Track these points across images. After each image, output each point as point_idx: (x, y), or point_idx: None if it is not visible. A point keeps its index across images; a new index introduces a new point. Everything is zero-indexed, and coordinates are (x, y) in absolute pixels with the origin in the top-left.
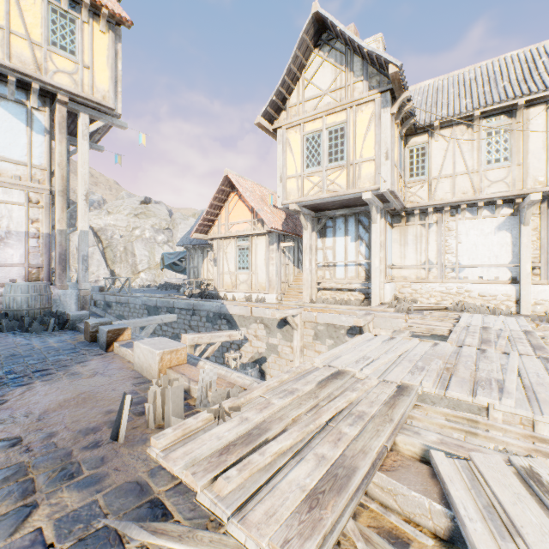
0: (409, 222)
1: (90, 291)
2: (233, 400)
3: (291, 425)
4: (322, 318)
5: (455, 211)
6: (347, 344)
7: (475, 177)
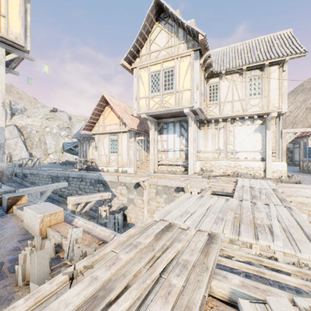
0: (209, 127)
1: (6, 167)
2: (89, 258)
3: (132, 280)
4: (160, 182)
5: (233, 121)
6: (175, 202)
7: (243, 102)
